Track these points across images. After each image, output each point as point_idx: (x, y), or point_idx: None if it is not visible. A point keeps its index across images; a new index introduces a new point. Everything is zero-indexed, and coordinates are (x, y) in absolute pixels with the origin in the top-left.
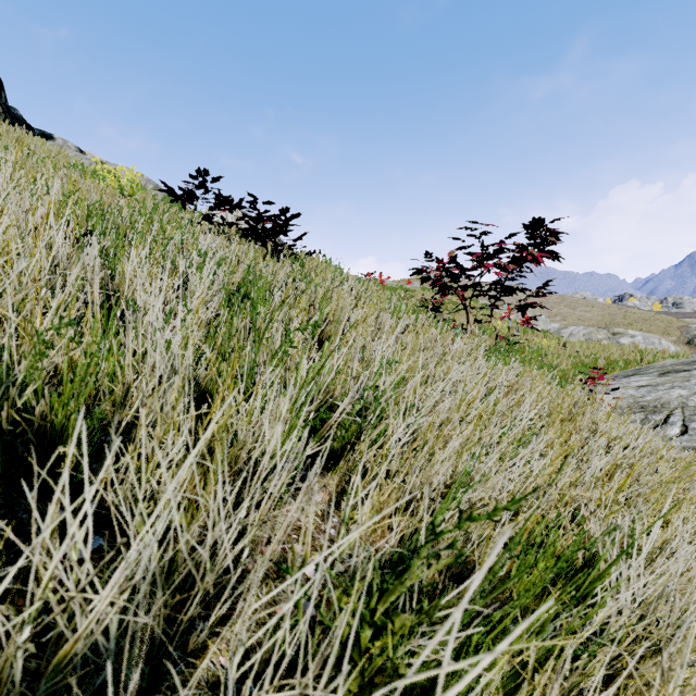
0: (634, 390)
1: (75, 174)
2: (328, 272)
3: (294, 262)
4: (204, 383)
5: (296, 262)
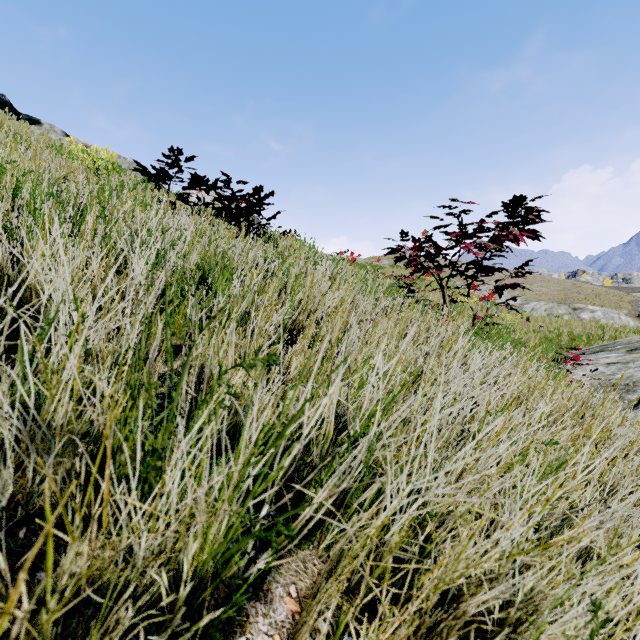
0: (604, 368)
1: (45, 153)
2: (302, 251)
3: (267, 242)
4: (105, 430)
5: (269, 242)
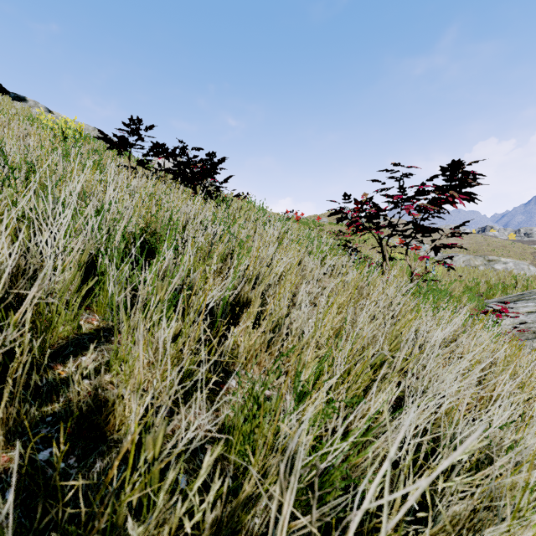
0: (524, 316)
1: (13, 121)
2: (252, 213)
3: (220, 204)
4: None
5: (222, 204)
